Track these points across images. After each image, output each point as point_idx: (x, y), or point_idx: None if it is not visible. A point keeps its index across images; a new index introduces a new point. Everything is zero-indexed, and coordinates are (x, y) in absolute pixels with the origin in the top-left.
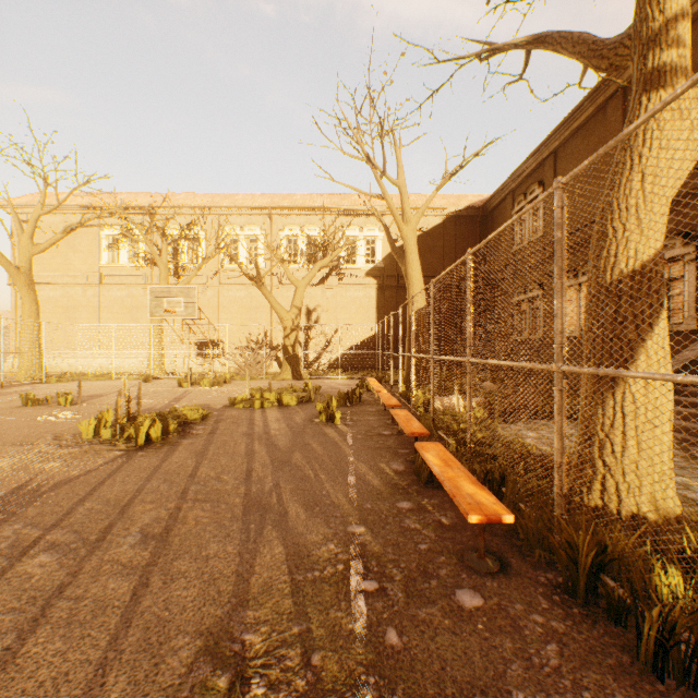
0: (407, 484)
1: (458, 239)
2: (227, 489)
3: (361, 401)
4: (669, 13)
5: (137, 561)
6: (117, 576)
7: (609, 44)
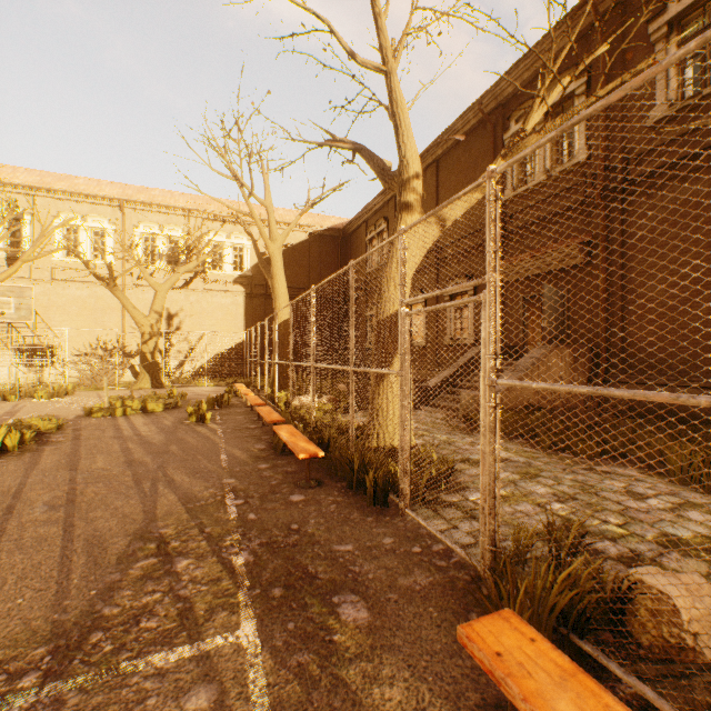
0: (267, 455)
1: (323, 256)
2: (114, 473)
3: (230, 405)
4: (410, 174)
5: (56, 518)
6: (43, 526)
7: (389, 174)
